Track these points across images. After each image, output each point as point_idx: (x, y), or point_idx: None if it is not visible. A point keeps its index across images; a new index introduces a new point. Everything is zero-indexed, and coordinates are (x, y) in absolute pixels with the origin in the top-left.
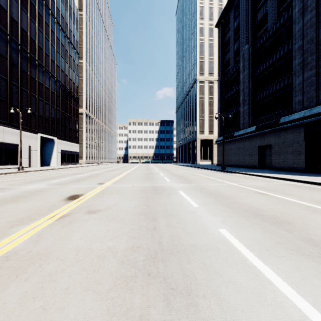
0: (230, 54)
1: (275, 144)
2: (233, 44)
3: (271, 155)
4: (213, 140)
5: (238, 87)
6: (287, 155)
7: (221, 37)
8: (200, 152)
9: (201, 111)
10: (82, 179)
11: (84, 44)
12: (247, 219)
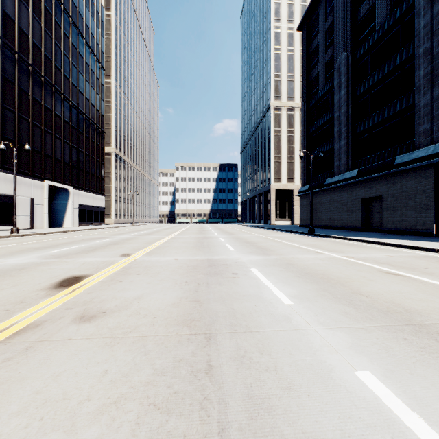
0: (320, 68)
1: (387, 195)
2: (323, 54)
3: (380, 212)
4: (294, 191)
5: (332, 114)
6: (406, 211)
7: (306, 44)
8: (276, 207)
9: (277, 149)
10: (99, 248)
11: (112, 57)
12: (401, 338)
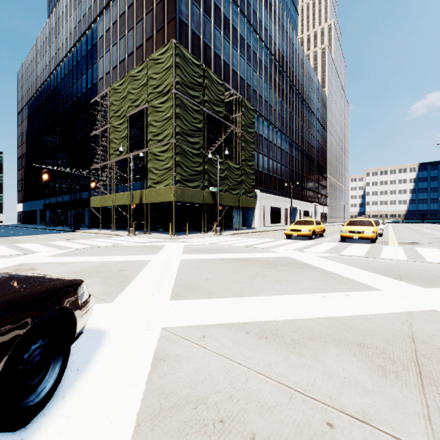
0: None
1: None
2: None
3: None
4: None
5: None
6: None
7: None
8: None
9: None
10: None
11: None
12: (435, 230)
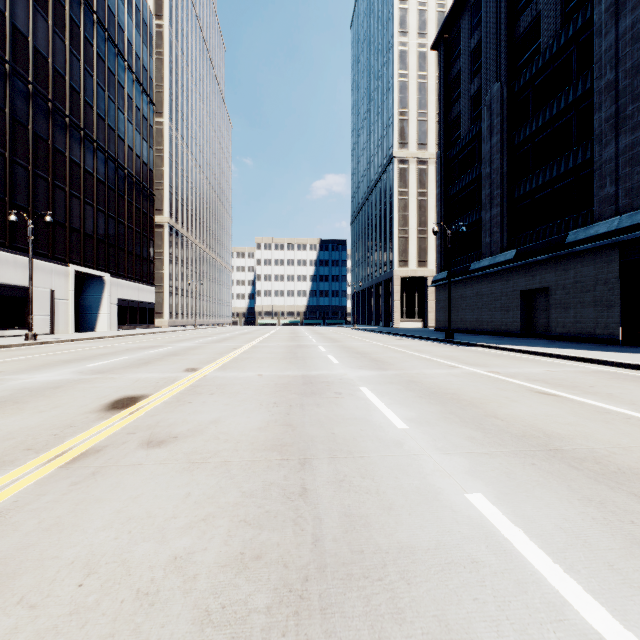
0: (463, 104)
1: (556, 287)
2: (468, 84)
3: (547, 310)
4: (427, 279)
5: (480, 170)
6: (582, 310)
7: (443, 69)
8: (401, 303)
9: (402, 220)
10: (154, 360)
11: (165, 86)
12: (529, 463)
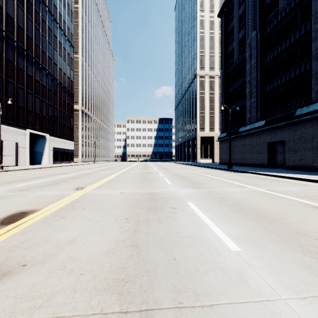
0: (235, 44)
1: (289, 140)
2: (237, 33)
3: (283, 153)
4: (214, 138)
5: (244, 79)
6: (305, 152)
7: (224, 27)
8: (201, 150)
9: (201, 107)
10: (60, 182)
11: (79, 38)
12: None
